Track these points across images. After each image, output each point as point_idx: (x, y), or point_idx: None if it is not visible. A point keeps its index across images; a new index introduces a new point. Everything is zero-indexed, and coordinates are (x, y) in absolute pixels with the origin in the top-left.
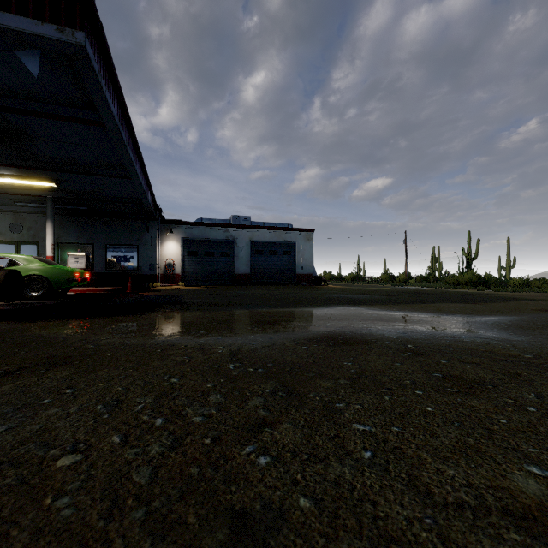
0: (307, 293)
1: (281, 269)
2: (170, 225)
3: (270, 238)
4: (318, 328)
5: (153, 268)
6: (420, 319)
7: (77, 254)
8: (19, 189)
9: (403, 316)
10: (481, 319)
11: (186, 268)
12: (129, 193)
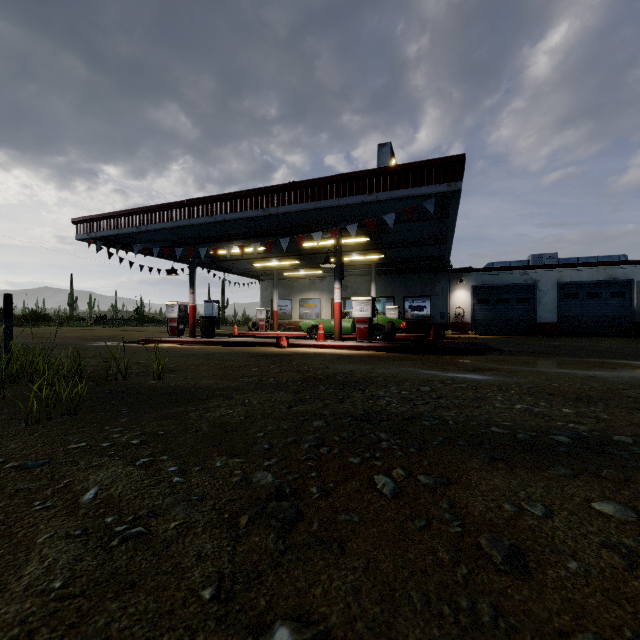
0: None
1: (607, 316)
2: (459, 274)
3: (588, 277)
4: None
5: (444, 317)
6: None
7: (392, 307)
8: (355, 261)
9: None
10: None
11: (475, 316)
12: (433, 253)
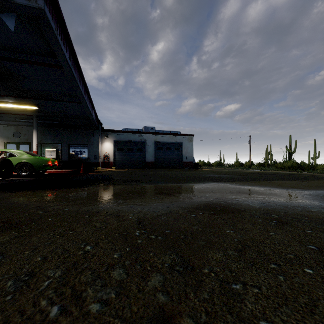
0: (190, 173)
1: (173, 158)
2: (107, 132)
3: (166, 140)
4: (200, 198)
5: (97, 158)
6: (270, 192)
7: (51, 150)
8: (17, 111)
9: (257, 190)
10: (313, 193)
11: (116, 158)
12: (81, 113)
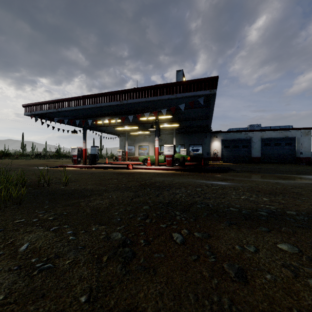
0: (305, 169)
1: (283, 154)
2: (215, 134)
3: (275, 136)
4: (310, 181)
5: (208, 154)
6: None
7: (183, 150)
8: (166, 127)
9: None
10: None
11: (223, 154)
12: (203, 123)
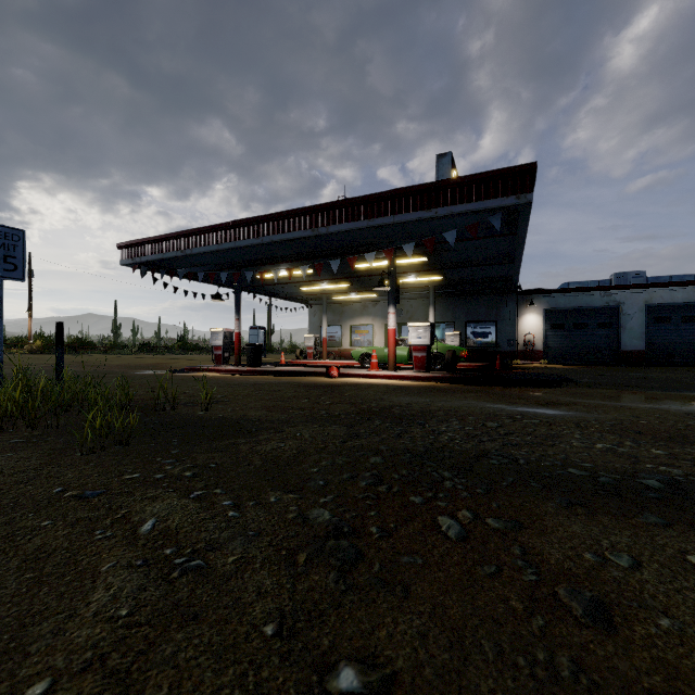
0: None
1: None
2: (529, 296)
3: (683, 298)
4: None
5: (512, 344)
6: None
7: (452, 334)
8: (411, 283)
9: None
10: None
11: (548, 343)
12: (499, 273)
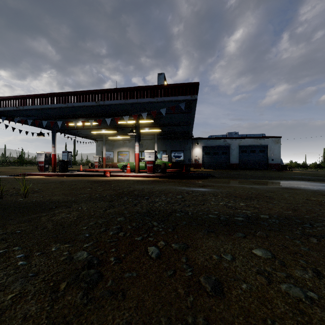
0: (276, 174)
1: (258, 160)
2: (197, 140)
3: (250, 143)
4: (280, 186)
5: (190, 161)
6: None
7: (165, 156)
8: (147, 132)
9: None
10: None
11: (204, 160)
12: (184, 129)
